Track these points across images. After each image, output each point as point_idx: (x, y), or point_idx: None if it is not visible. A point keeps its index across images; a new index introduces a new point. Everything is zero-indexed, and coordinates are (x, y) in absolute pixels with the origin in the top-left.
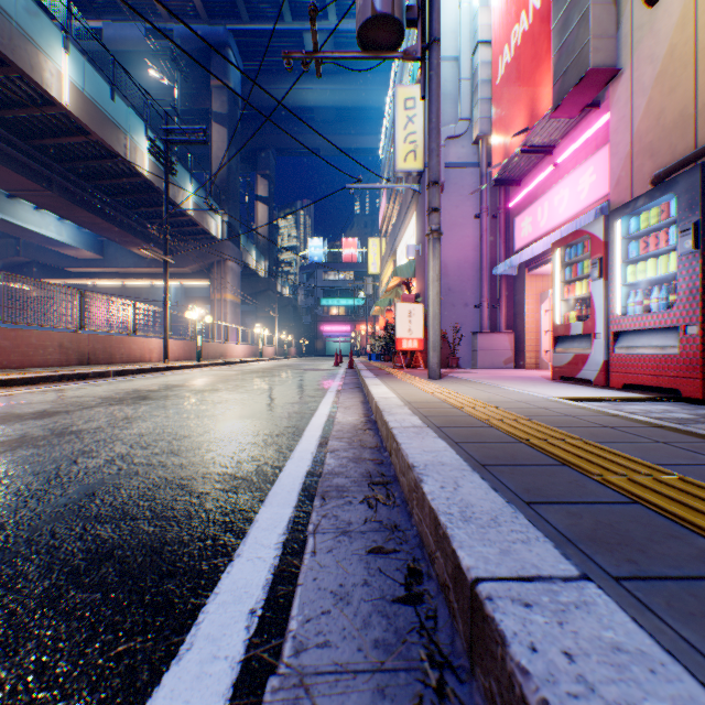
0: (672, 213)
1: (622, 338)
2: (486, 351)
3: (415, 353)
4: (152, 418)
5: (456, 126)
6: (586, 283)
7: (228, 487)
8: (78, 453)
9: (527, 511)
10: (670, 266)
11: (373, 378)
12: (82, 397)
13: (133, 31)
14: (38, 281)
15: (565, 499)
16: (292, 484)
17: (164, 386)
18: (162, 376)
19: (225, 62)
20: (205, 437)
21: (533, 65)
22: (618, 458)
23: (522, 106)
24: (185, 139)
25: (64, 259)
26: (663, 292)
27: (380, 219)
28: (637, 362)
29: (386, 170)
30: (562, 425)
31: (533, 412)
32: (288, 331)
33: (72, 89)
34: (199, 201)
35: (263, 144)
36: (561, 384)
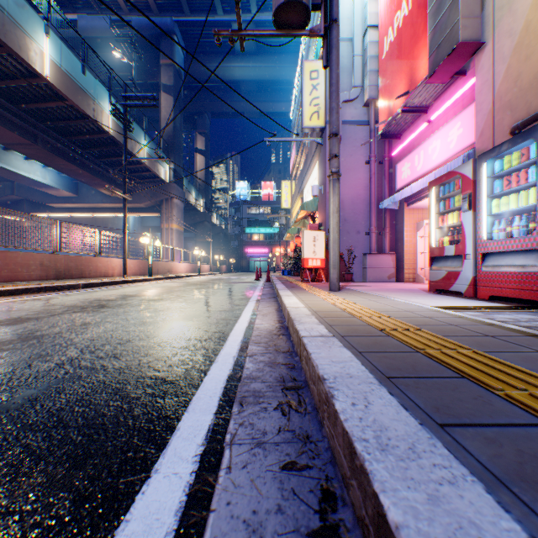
0: (531, 155)
1: (489, 259)
2: (374, 269)
3: (319, 269)
4: (105, 324)
5: (350, 92)
6: (457, 214)
7: (157, 392)
8: (35, 357)
9: (443, 437)
10: (530, 199)
11: (286, 290)
12: (53, 305)
13: (101, 22)
14: (23, 213)
15: (477, 420)
16: (214, 388)
17: (120, 296)
18: (120, 287)
19: (171, 45)
20: (145, 342)
21: (412, 42)
22: (511, 370)
23: (403, 75)
24: (140, 104)
25: (48, 197)
26: (523, 221)
27: (291, 166)
28: (501, 278)
29: (295, 128)
30: (449, 334)
31: (421, 321)
32: (220, 252)
33: (51, 65)
34: (152, 152)
35: (201, 109)
36: (437, 296)
